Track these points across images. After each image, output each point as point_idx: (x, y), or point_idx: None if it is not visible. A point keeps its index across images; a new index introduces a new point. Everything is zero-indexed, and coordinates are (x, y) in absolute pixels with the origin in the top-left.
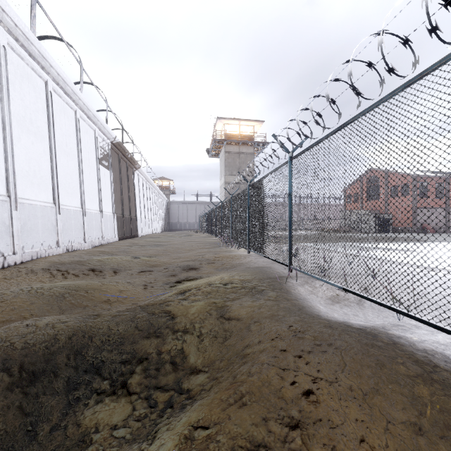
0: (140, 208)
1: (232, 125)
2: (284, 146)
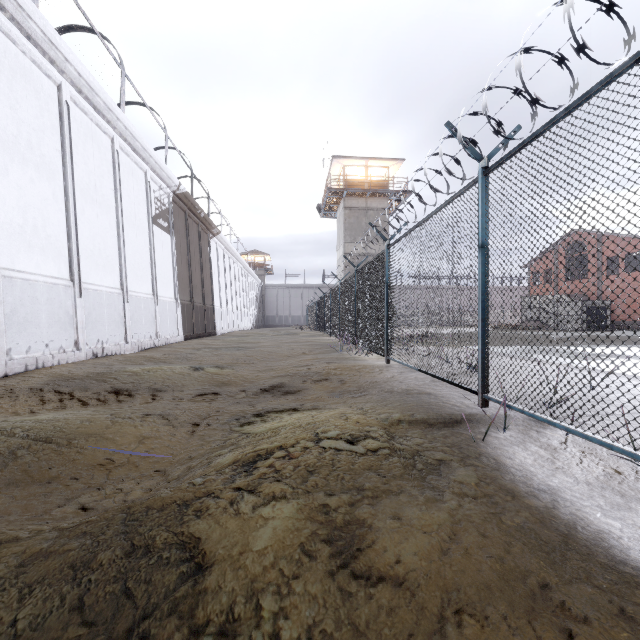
0: (220, 294)
1: (356, 166)
2: (470, 146)
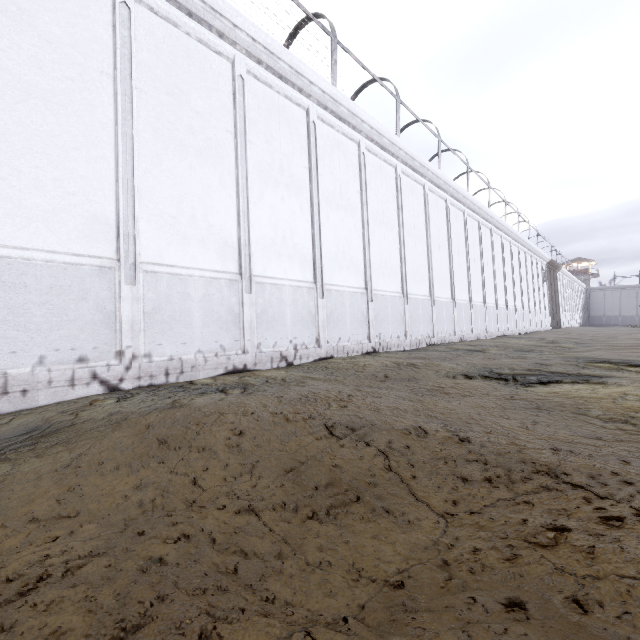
0: (561, 304)
1: None
2: None
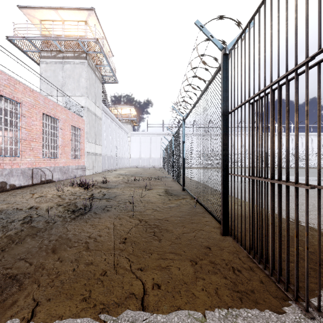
0: None
1: None
2: None
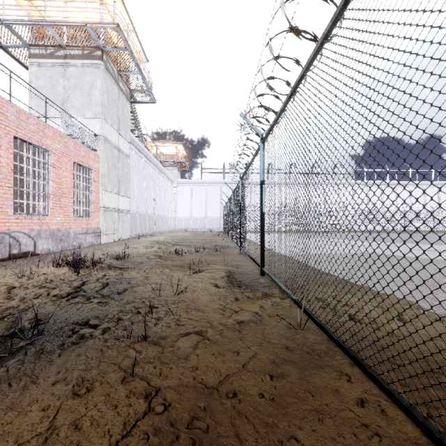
0: None
1: None
2: None
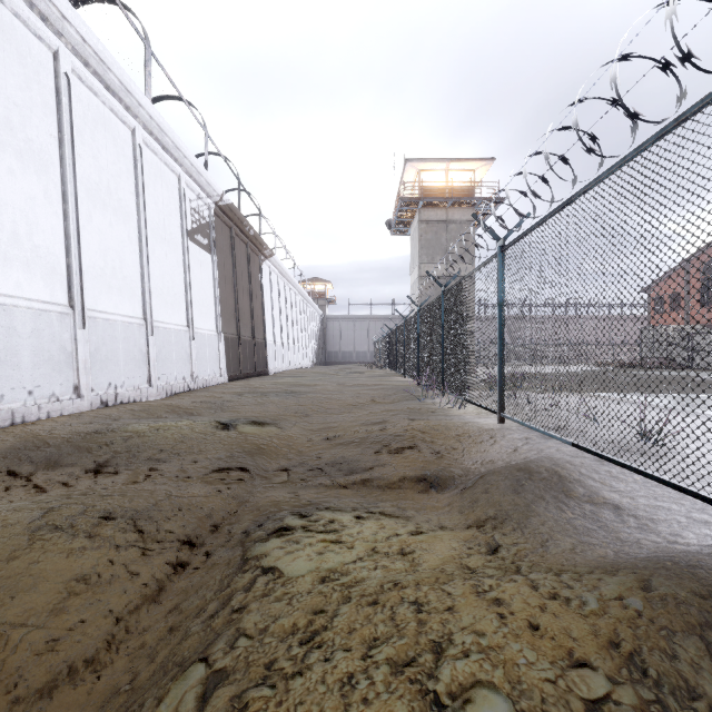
0: (273, 326)
1: (434, 171)
2: None
